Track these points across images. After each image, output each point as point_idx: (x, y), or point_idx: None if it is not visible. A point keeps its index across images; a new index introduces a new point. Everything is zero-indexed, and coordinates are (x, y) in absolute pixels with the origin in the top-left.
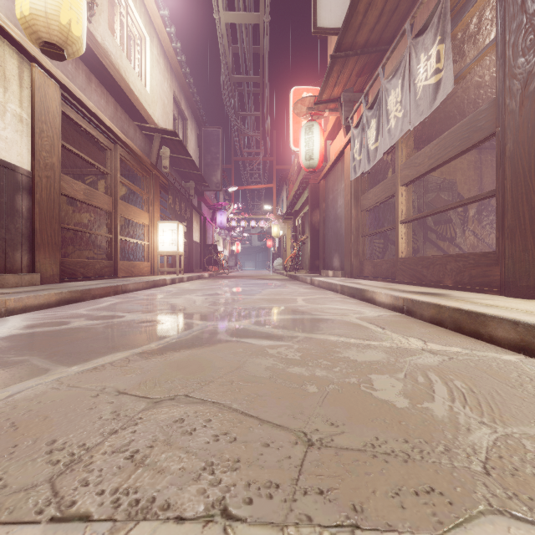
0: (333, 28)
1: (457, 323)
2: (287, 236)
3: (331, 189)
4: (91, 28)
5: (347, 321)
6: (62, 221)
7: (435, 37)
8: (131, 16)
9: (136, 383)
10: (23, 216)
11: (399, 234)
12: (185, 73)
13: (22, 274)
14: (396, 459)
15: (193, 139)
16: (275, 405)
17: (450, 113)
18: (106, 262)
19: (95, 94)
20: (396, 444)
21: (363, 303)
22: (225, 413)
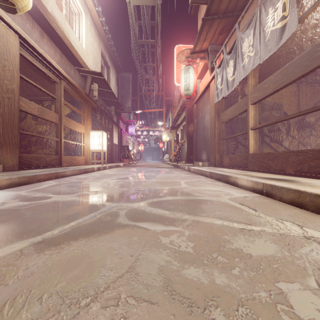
0: None
1: None
2: (172, 140)
3: (200, 110)
4: (43, 1)
5: (222, 202)
6: (28, 130)
7: None
8: None
9: (1, 302)
10: None
11: (250, 137)
12: (108, 38)
13: None
14: None
15: (114, 80)
16: None
17: (281, 57)
18: (54, 157)
19: (46, 45)
20: None
21: (228, 185)
22: None
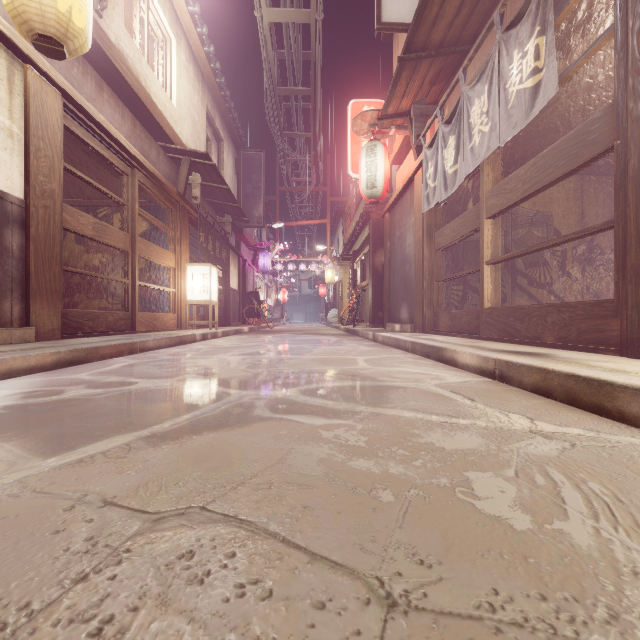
0: (402, 23)
1: (571, 393)
2: (344, 282)
3: (398, 224)
4: (102, 24)
5: (423, 389)
6: (69, 263)
7: (533, 28)
8: (153, 12)
9: (133, 486)
10: (14, 256)
11: (485, 278)
12: (220, 84)
13: (11, 328)
14: (535, 636)
15: (230, 164)
16: (333, 525)
17: (546, 129)
18: (121, 314)
19: (108, 106)
20: (528, 603)
21: (440, 364)
22: (257, 540)
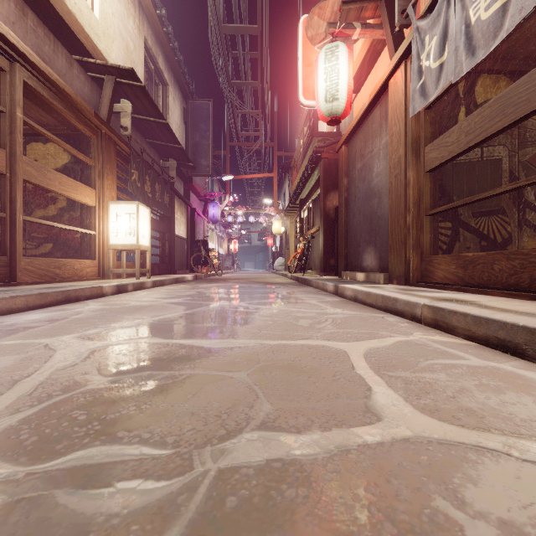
0: None
1: None
2: (291, 231)
3: (359, 154)
4: None
5: None
6: None
7: None
8: None
9: None
10: None
11: None
12: (161, 18)
13: None
14: None
15: (177, 111)
16: None
17: None
18: None
19: None
20: None
21: None
22: None
